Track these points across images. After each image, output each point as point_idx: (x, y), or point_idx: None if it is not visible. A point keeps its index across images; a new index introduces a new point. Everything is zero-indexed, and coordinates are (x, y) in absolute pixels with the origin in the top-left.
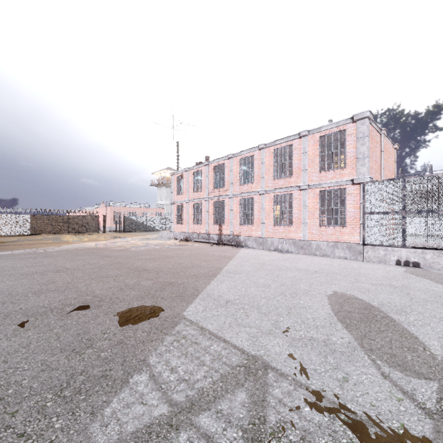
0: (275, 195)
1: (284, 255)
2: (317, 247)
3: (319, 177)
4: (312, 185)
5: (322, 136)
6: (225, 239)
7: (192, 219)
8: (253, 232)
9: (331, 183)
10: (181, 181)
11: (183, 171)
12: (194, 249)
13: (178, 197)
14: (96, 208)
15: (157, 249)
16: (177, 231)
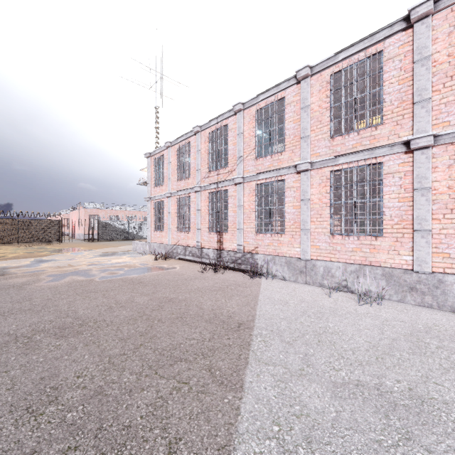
0: (334, 171)
1: (378, 309)
2: None
3: None
4: (448, 134)
5: None
6: (228, 257)
7: (176, 224)
8: (284, 248)
9: None
10: (160, 165)
11: (162, 148)
12: (166, 283)
13: (157, 190)
14: (71, 211)
15: (89, 284)
16: (155, 242)
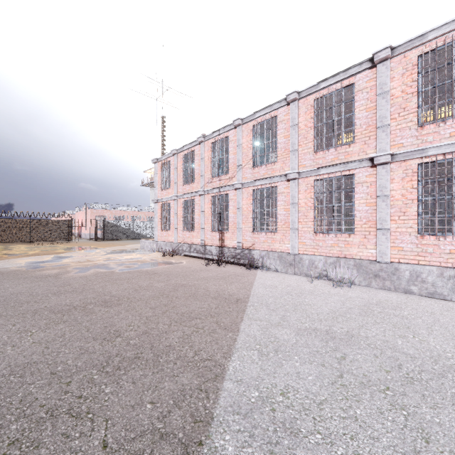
0: (317, 180)
1: (346, 291)
2: (413, 277)
3: (418, 137)
4: (402, 153)
5: (425, 54)
6: (229, 253)
7: (182, 224)
8: (276, 245)
9: (453, 144)
10: (167, 170)
11: (169, 155)
12: (177, 274)
13: (164, 193)
14: (77, 212)
15: (112, 274)
16: (162, 240)
